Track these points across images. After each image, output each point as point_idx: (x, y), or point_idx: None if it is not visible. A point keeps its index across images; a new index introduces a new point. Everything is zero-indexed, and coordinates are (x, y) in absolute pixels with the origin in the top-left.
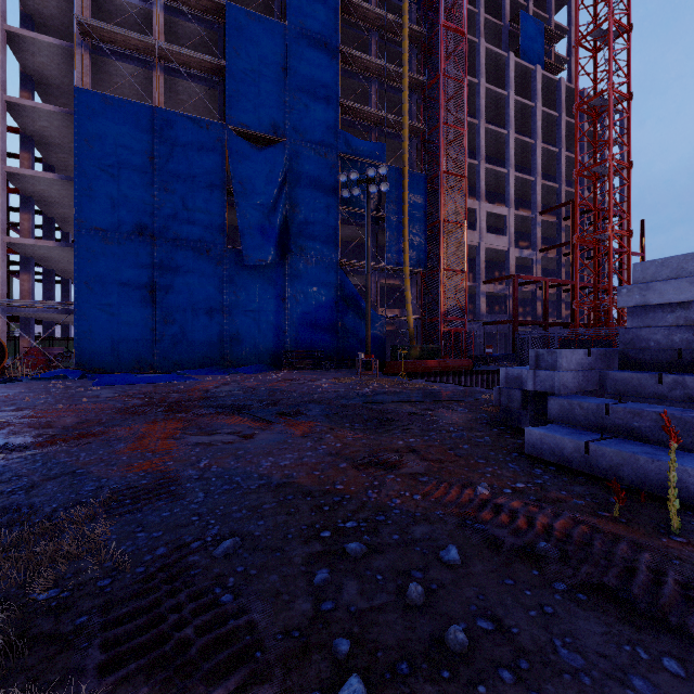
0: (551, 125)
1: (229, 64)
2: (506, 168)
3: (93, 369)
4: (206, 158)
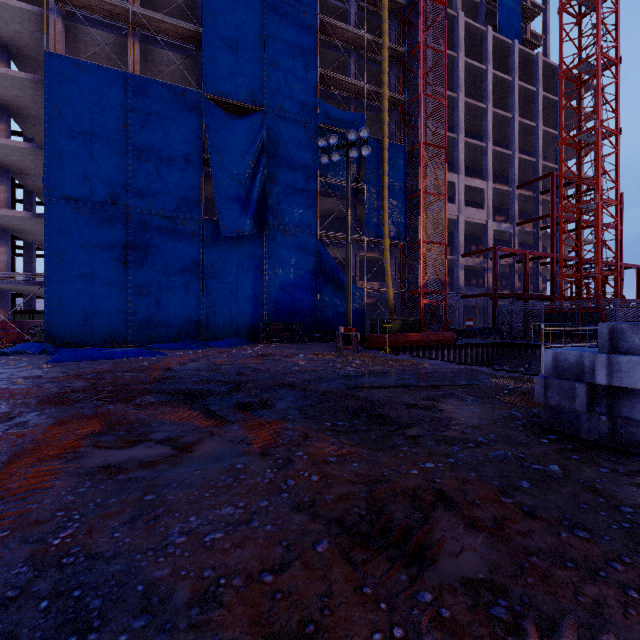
0: (528, 100)
1: (205, 31)
2: (485, 142)
3: (64, 342)
4: (182, 127)
